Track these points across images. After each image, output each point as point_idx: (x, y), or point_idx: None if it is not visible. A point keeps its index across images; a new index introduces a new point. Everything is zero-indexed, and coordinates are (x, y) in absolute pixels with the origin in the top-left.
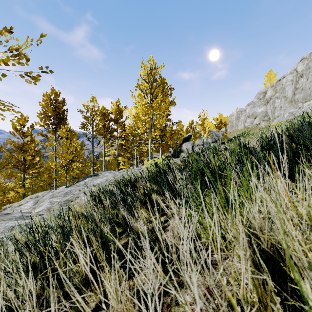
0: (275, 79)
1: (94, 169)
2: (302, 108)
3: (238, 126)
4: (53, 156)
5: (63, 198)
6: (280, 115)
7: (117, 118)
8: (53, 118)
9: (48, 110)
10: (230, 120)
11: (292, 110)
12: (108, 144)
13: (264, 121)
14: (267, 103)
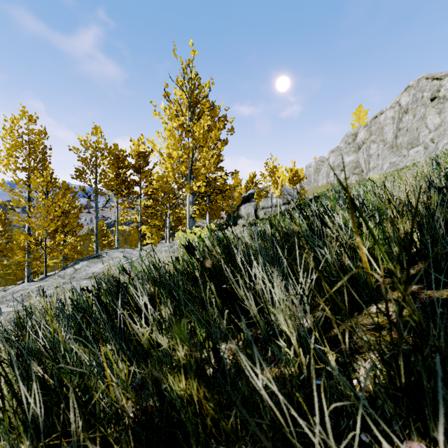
0: (366, 118)
1: (104, 245)
2: (408, 156)
3: (318, 182)
4: (21, 224)
5: (18, 305)
6: (377, 166)
7: (139, 164)
8: (24, 159)
9: (14, 145)
10: (307, 173)
11: (394, 160)
12: (124, 205)
13: (355, 175)
14: (359, 149)
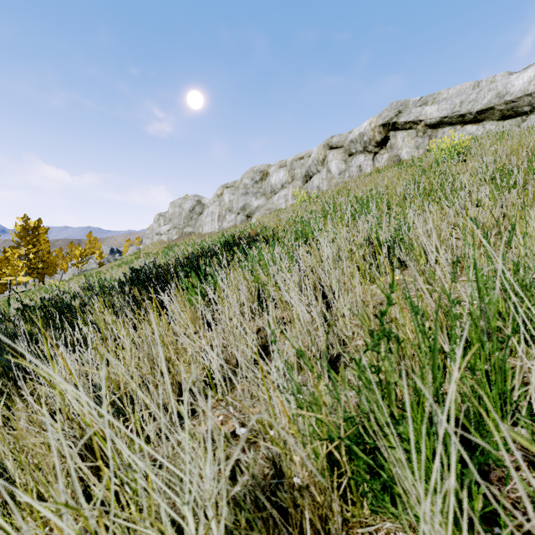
0: None
1: None
2: None
3: None
4: None
5: None
6: None
7: None
8: None
9: None
10: None
11: None
12: None
13: None
14: None
